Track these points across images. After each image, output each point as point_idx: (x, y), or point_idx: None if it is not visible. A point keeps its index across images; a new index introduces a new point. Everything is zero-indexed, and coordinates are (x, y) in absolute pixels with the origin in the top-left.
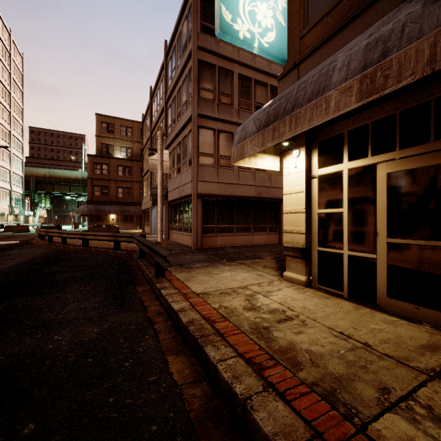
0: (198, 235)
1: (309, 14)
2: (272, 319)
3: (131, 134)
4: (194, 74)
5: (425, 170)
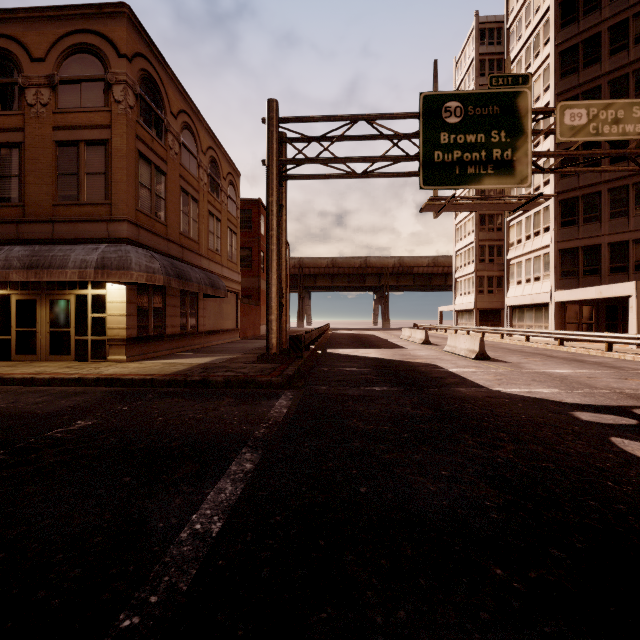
0: None
1: None
2: None
3: None
4: None
5: (29, 301)
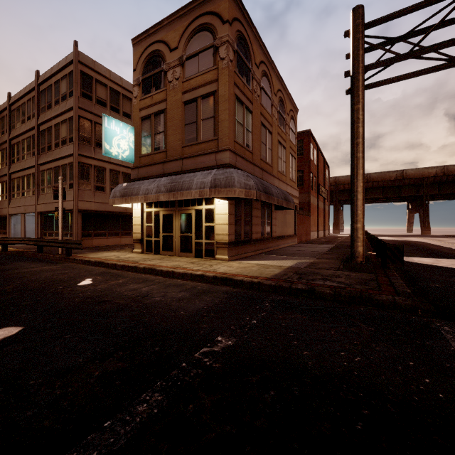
0: (78, 238)
1: (142, 150)
2: (125, 258)
3: None
4: (76, 126)
5: (169, 215)
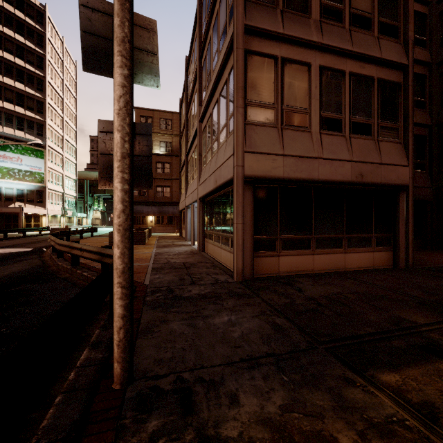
0: (245, 254)
1: None
2: None
3: (171, 126)
4: None
5: None
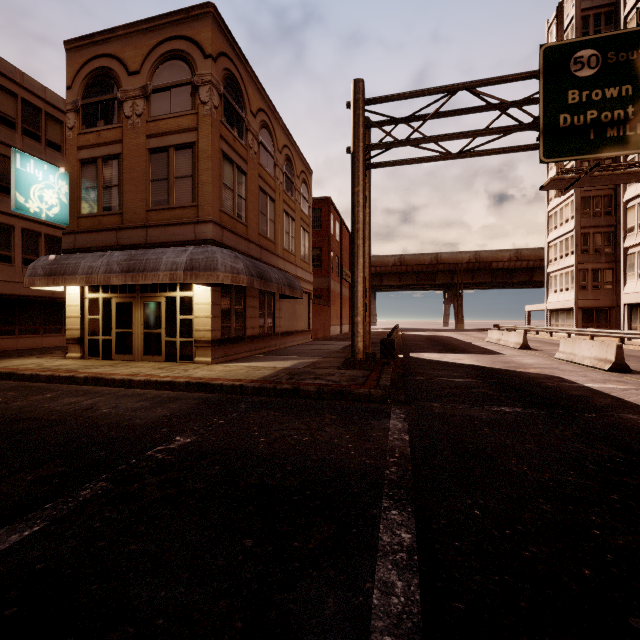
0: None
1: (83, 209)
2: (53, 366)
3: None
4: None
5: (126, 303)
